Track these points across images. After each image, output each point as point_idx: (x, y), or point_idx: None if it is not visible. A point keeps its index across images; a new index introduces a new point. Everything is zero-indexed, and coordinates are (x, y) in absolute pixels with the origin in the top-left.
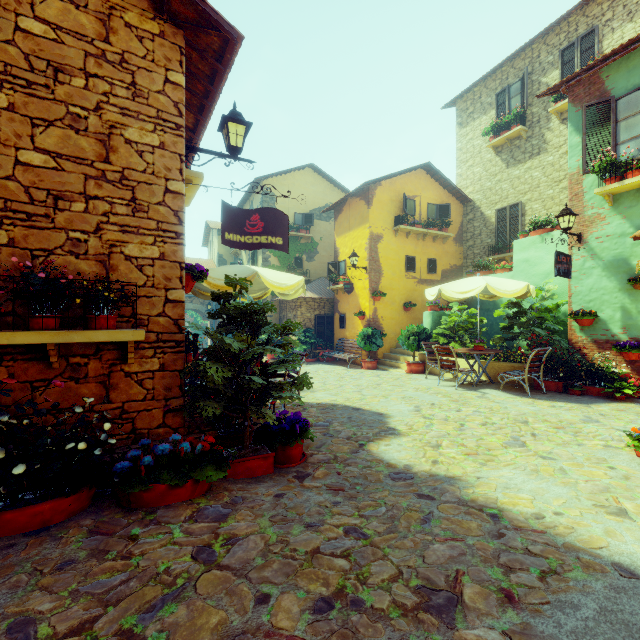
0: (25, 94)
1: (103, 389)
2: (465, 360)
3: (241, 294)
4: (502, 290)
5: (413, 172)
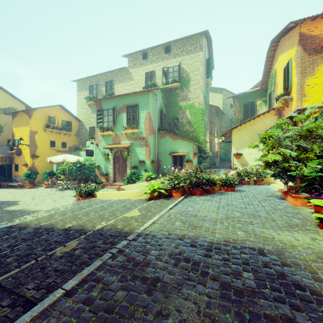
0: None
1: None
2: (62, 181)
3: None
4: (70, 160)
5: (54, 106)
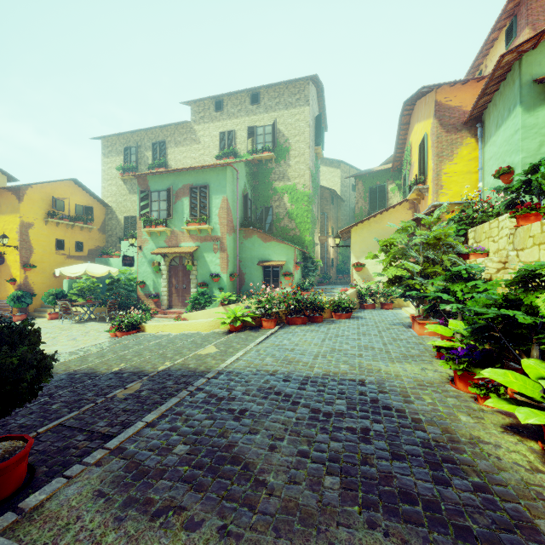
0: None
1: None
2: (81, 308)
3: None
4: (95, 273)
5: (63, 181)
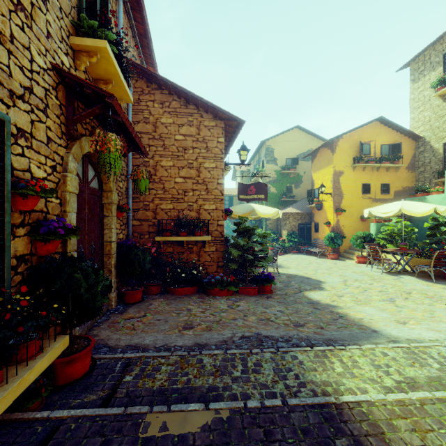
0: (177, 160)
1: (198, 256)
2: (392, 256)
3: (244, 222)
4: (413, 211)
5: (368, 125)
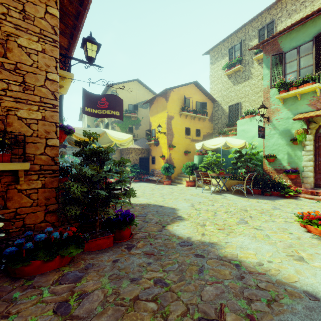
0: None
1: (2, 200)
2: (215, 179)
3: (93, 142)
4: (233, 144)
5: (189, 85)
